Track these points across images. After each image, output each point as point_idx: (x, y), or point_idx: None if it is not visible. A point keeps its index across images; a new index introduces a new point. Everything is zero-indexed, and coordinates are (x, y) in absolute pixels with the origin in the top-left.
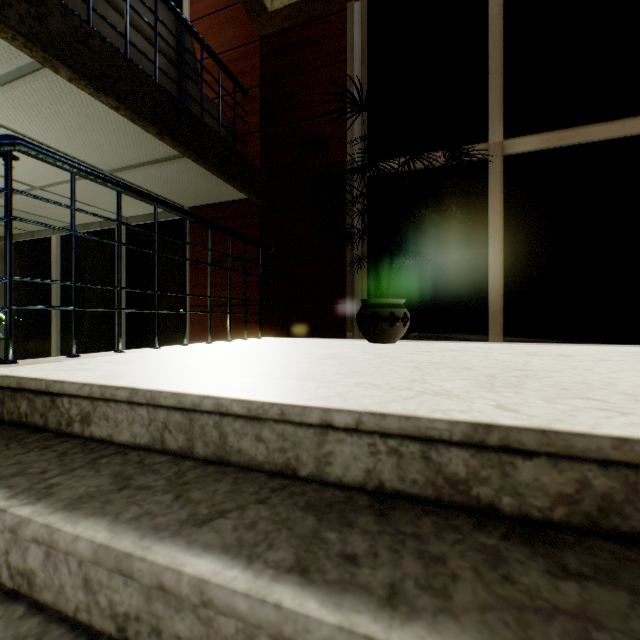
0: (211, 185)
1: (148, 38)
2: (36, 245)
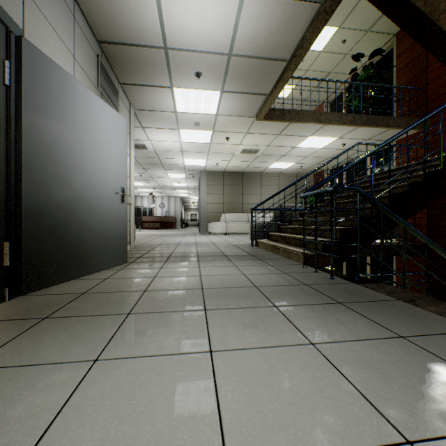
0: None
1: None
2: None
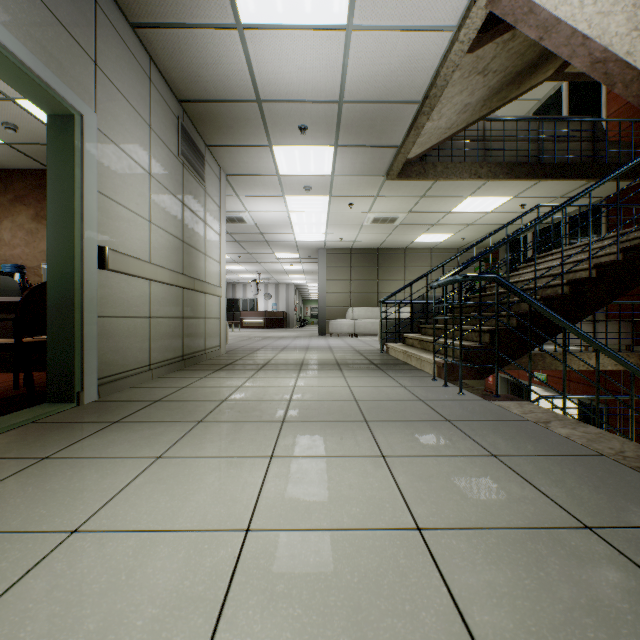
0: (614, 184)
1: (576, 140)
2: (518, 241)
